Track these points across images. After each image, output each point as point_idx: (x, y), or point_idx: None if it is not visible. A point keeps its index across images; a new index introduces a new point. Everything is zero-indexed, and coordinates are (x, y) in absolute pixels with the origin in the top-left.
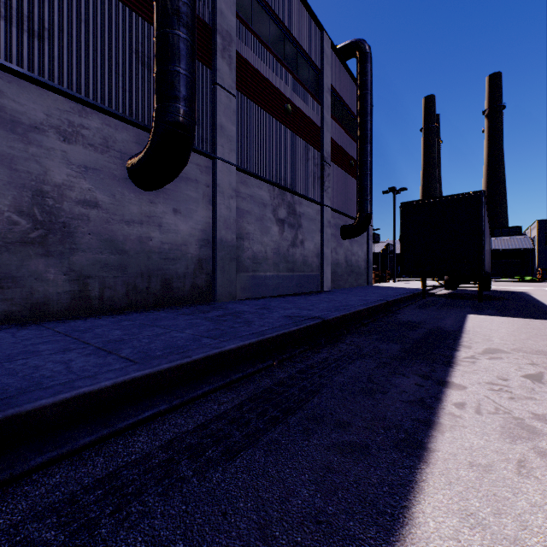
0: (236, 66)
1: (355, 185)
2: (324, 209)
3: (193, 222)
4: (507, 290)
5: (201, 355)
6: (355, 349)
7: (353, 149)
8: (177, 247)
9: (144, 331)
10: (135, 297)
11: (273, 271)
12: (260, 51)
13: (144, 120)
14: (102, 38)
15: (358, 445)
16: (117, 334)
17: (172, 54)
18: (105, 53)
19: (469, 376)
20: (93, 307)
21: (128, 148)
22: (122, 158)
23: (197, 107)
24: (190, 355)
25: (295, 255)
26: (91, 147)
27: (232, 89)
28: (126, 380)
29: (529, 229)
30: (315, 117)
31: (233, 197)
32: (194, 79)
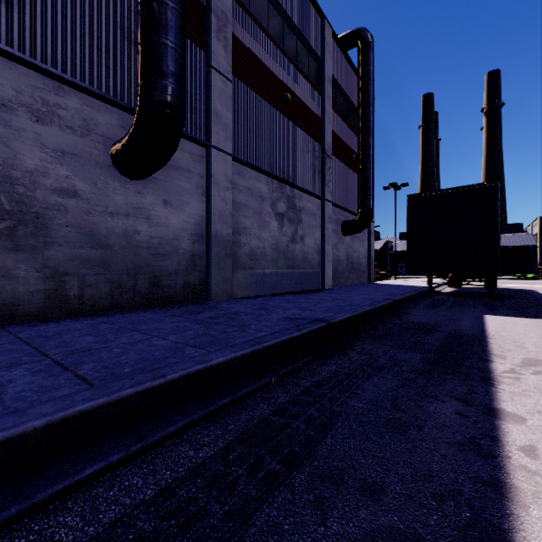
0: (232, 49)
1: (357, 179)
2: (325, 204)
3: (185, 215)
4: (513, 287)
5: (179, 374)
6: (368, 360)
7: (354, 143)
8: (167, 242)
9: (120, 337)
10: (120, 296)
11: (272, 268)
12: (258, 35)
13: (130, 103)
14: (82, 10)
15: (404, 537)
16: (87, 342)
17: (158, 24)
18: (85, 26)
19: (521, 400)
20: (71, 307)
21: (112, 132)
22: (105, 143)
23: (189, 91)
24: (164, 374)
25: (295, 252)
26: (69, 129)
27: (227, 73)
28: (67, 416)
29: (530, 226)
30: (316, 108)
31: (229, 189)
32: (184, 53)
